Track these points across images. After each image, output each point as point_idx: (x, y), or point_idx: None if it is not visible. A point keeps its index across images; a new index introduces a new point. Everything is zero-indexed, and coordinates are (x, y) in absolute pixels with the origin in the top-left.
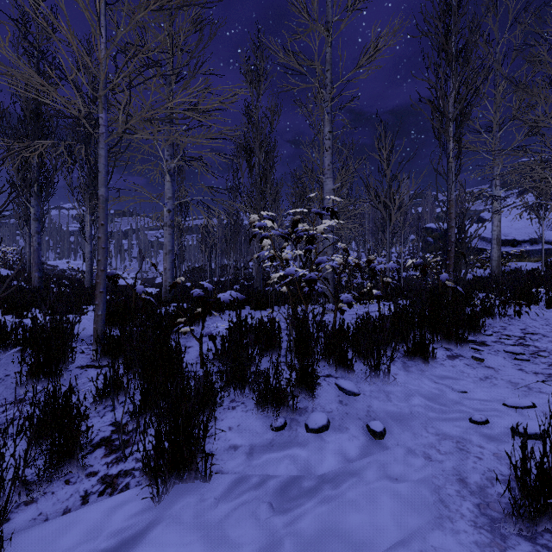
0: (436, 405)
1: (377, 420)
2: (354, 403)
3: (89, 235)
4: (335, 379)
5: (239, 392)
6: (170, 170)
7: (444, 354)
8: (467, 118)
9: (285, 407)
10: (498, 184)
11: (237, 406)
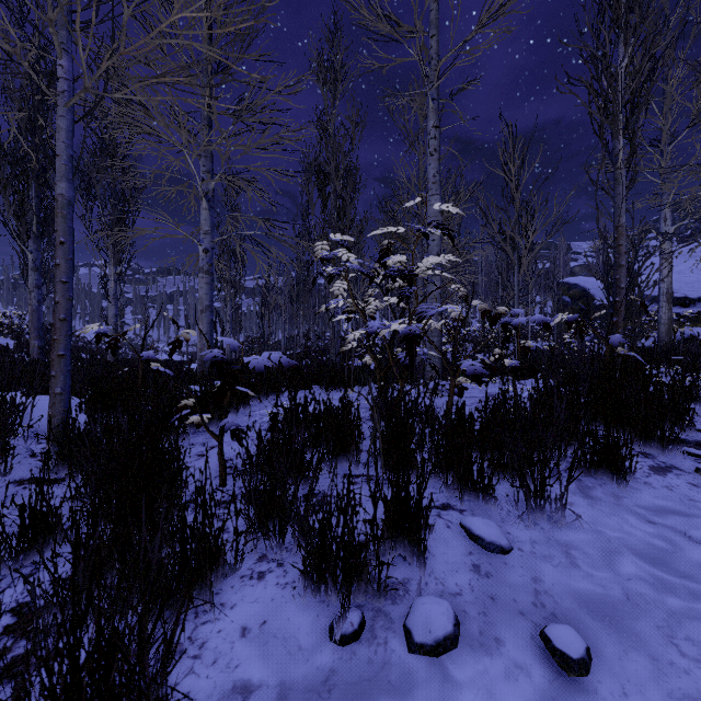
0: (674, 578)
1: (560, 617)
2: (503, 571)
3: (113, 293)
4: (460, 515)
5: (277, 537)
6: (207, 193)
7: (644, 465)
8: (645, 102)
9: (363, 584)
10: (669, 217)
11: (268, 572)
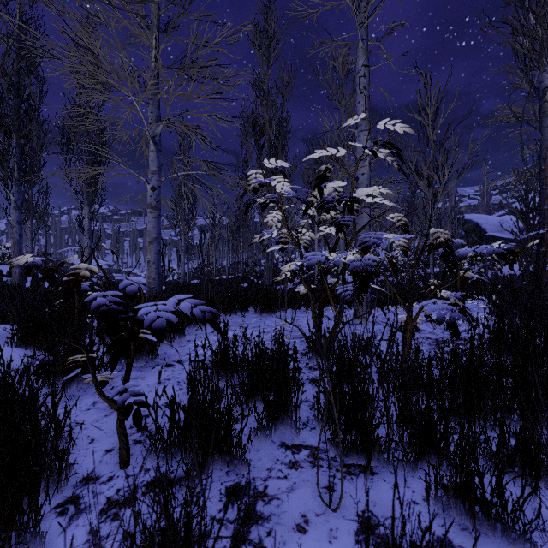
0: None
1: None
2: None
3: (87, 228)
4: None
5: None
6: (154, 137)
7: None
8: None
9: None
10: None
11: None
